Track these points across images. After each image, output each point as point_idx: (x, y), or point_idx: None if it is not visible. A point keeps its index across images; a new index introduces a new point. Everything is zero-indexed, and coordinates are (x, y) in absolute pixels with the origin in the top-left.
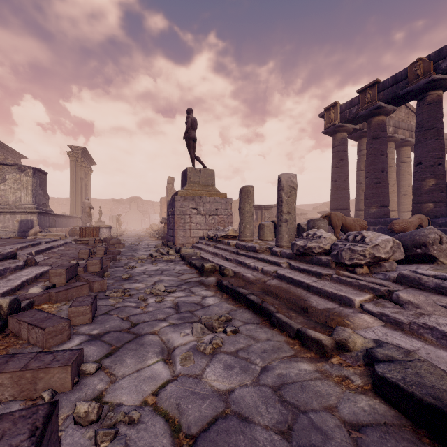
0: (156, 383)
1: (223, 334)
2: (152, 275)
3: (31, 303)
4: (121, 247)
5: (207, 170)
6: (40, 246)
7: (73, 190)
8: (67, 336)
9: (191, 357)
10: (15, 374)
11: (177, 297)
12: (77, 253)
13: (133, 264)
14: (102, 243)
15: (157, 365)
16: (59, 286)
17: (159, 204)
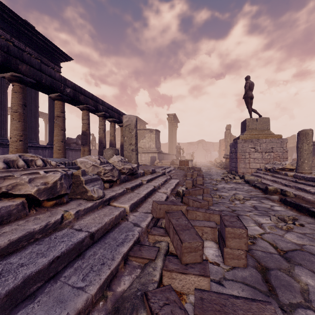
0: (258, 232)
1: (292, 224)
2: (230, 190)
3: (184, 193)
4: (202, 172)
5: (262, 119)
6: (166, 170)
7: (169, 139)
8: (207, 208)
9: (273, 228)
10: (203, 213)
11: (253, 203)
12: (182, 174)
13: (214, 182)
14: (190, 169)
15: (255, 227)
16: (191, 188)
17: (217, 144)
